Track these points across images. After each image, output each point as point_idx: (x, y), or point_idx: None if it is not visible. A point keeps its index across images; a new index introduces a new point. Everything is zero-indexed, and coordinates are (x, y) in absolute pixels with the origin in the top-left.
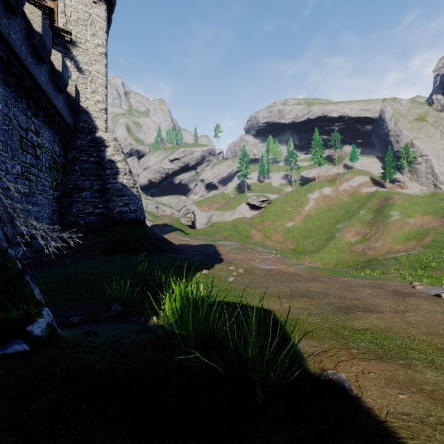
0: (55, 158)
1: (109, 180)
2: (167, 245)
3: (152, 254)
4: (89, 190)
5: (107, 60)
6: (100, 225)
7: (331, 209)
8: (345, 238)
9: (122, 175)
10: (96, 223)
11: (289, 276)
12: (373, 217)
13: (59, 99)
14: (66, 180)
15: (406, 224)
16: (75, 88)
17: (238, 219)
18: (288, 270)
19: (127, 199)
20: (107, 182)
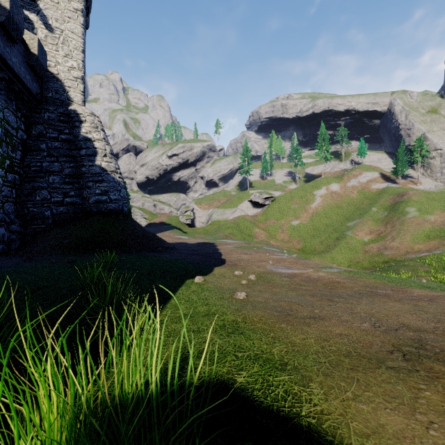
0: (9, 130)
1: (84, 162)
2: (156, 242)
3: (133, 254)
4: (58, 174)
5: (84, 18)
6: (71, 217)
7: (339, 206)
8: (357, 237)
9: (101, 156)
10: (67, 215)
11: (326, 286)
12: (387, 214)
13: (10, 51)
14: (29, 160)
15: (425, 221)
16: (39, 44)
17: (240, 217)
18: (319, 275)
19: (106, 186)
20: (82, 164)
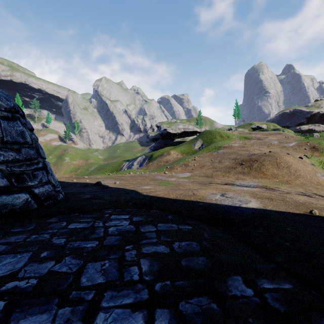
0: None
1: None
2: None
3: None
4: None
5: None
6: None
7: None
8: None
9: None
10: None
11: None
12: (56, 160)
13: None
14: None
15: (72, 164)
16: None
17: None
18: None
19: None
20: None
